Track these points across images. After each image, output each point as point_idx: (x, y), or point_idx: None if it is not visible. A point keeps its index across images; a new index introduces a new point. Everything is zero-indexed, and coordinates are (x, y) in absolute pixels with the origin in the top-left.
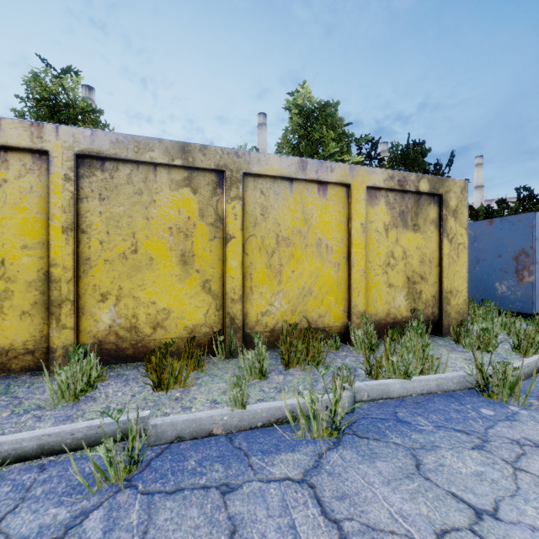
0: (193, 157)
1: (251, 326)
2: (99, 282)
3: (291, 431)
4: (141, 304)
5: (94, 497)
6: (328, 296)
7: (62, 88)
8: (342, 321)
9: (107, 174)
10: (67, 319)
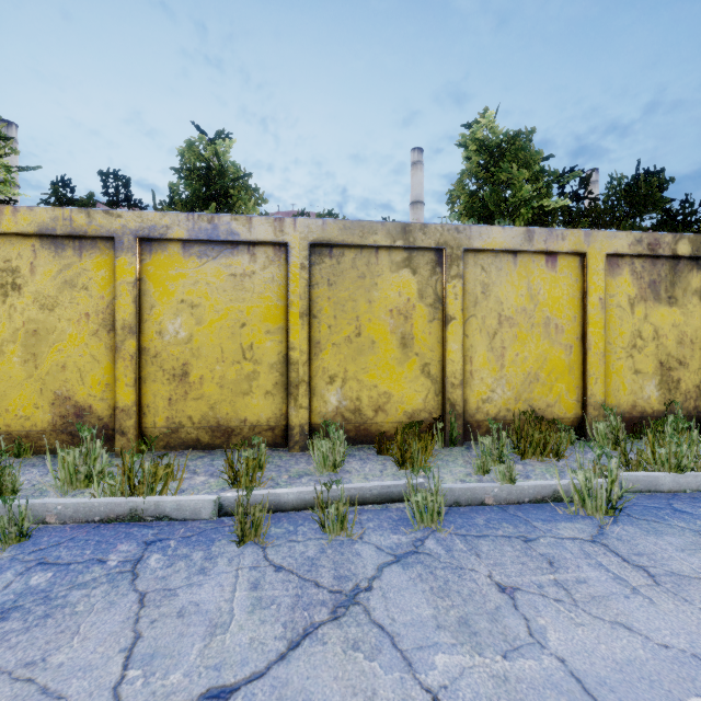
0: (413, 236)
1: (471, 413)
2: (328, 365)
3: (561, 508)
4: (364, 387)
5: (418, 532)
6: (557, 382)
7: (215, 154)
8: (575, 412)
9: (334, 260)
10: (303, 399)
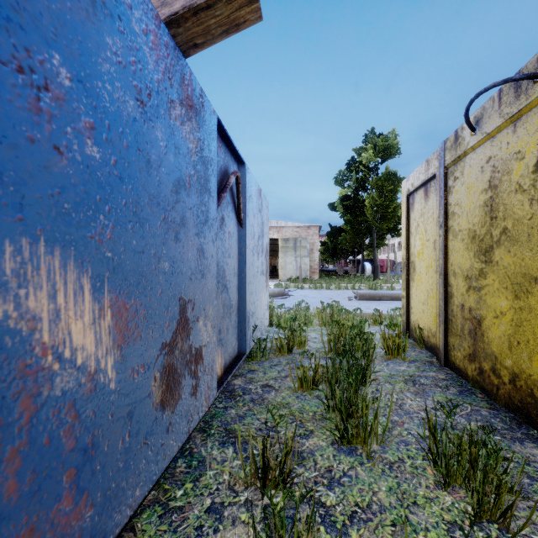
0: None
1: None
2: None
3: None
4: None
5: None
6: None
7: None
8: None
9: None
10: None
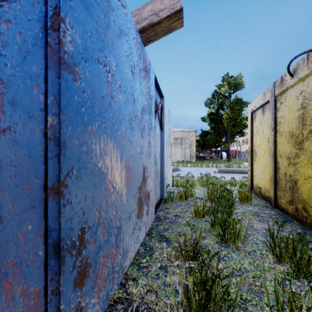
0: None
1: None
2: None
3: None
4: None
5: None
6: None
7: None
8: None
9: None
10: None
